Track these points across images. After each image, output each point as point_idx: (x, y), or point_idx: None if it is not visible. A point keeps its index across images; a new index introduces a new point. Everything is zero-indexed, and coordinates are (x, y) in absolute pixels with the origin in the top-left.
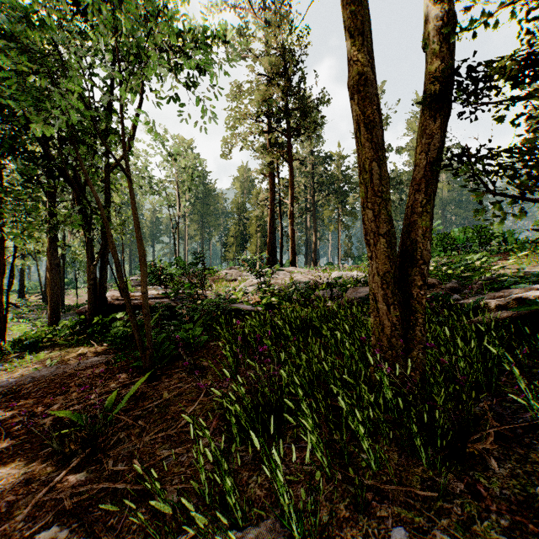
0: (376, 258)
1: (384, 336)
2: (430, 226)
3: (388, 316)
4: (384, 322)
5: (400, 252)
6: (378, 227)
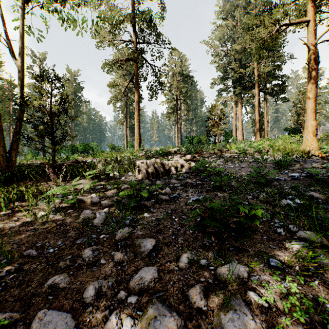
0: (1, 151)
1: (4, 168)
2: (18, 145)
3: (5, 164)
4: (4, 165)
5: (10, 150)
6: (2, 144)
